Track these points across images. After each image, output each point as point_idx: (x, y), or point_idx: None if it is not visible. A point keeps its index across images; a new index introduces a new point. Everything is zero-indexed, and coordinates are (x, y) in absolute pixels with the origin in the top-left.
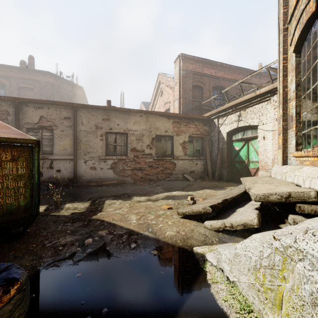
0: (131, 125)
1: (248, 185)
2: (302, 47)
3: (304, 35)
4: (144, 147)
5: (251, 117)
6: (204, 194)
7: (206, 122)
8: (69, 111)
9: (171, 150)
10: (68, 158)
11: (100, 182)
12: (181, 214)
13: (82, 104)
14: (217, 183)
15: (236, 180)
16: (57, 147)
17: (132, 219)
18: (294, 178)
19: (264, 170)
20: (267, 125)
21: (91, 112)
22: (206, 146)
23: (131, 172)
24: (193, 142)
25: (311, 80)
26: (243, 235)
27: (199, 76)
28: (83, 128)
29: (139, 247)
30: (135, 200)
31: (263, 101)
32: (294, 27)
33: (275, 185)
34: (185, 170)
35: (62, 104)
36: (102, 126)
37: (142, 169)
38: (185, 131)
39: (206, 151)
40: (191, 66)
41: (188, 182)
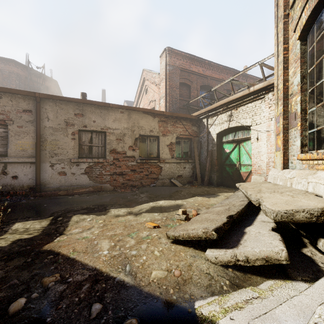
0: (111, 123)
1: (254, 195)
2: (308, 33)
3: (314, 16)
4: (126, 149)
5: (244, 116)
6: (196, 203)
7: (194, 123)
8: (30, 102)
9: (157, 152)
10: (29, 161)
11: (71, 190)
12: (172, 238)
13: (48, 94)
14: (207, 188)
15: (227, 184)
16: (13, 147)
17: (103, 248)
18: (308, 186)
19: (257, 174)
20: (260, 125)
21: (59, 104)
22: (195, 148)
23: (111, 178)
24: (180, 143)
25: (323, 69)
26: (261, 271)
27: (186, 73)
28: (49, 124)
29: (107, 311)
30: (112, 214)
31: (257, 99)
32: (302, 8)
33: (289, 195)
34: (172, 174)
35: (19, 92)
36: (74, 123)
37: (123, 173)
38: (172, 132)
39: (195, 154)
40: (178, 62)
41: (175, 187)
